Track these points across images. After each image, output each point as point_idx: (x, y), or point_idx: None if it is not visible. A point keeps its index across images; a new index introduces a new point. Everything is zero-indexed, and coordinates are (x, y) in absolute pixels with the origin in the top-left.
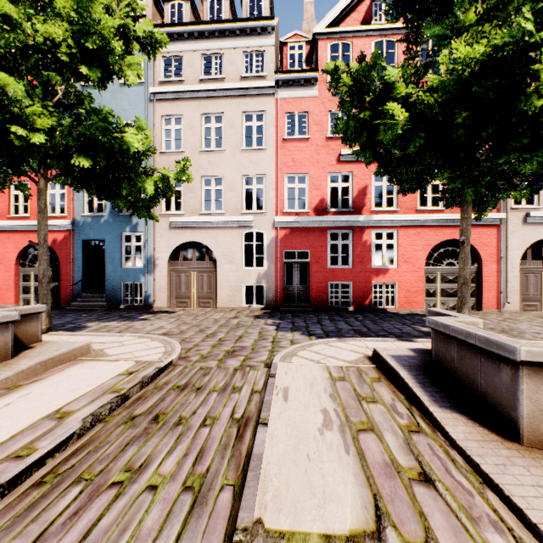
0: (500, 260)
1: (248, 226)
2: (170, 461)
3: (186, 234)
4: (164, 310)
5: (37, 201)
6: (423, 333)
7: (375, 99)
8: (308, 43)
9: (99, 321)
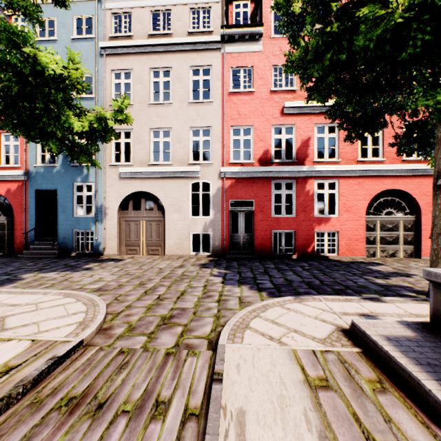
0: None
1: (195, 177)
2: None
3: (135, 184)
4: (112, 258)
5: None
6: (382, 286)
7: (343, 10)
8: (252, 2)
9: (39, 272)
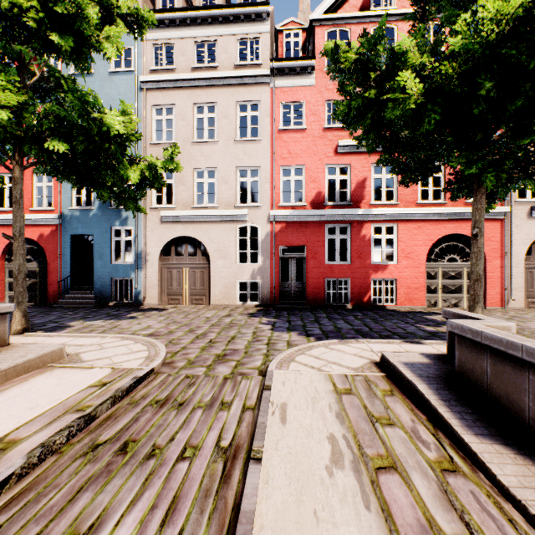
0: (504, 255)
1: (242, 220)
2: (131, 518)
3: (177, 228)
4: (154, 308)
5: (12, 191)
6: (429, 333)
7: (381, 76)
8: (304, 31)
9: (84, 320)
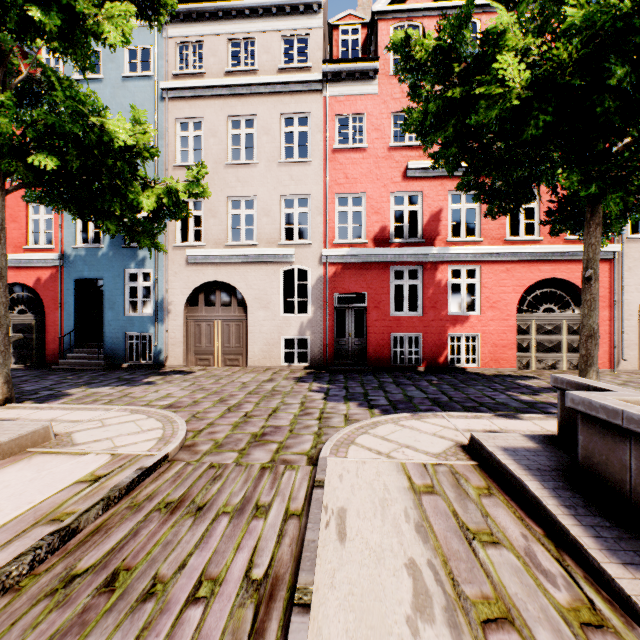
0: (613, 304)
1: (287, 262)
2: None
3: (207, 272)
4: (178, 370)
5: None
6: (526, 403)
7: (468, 70)
8: (365, 26)
9: (87, 387)
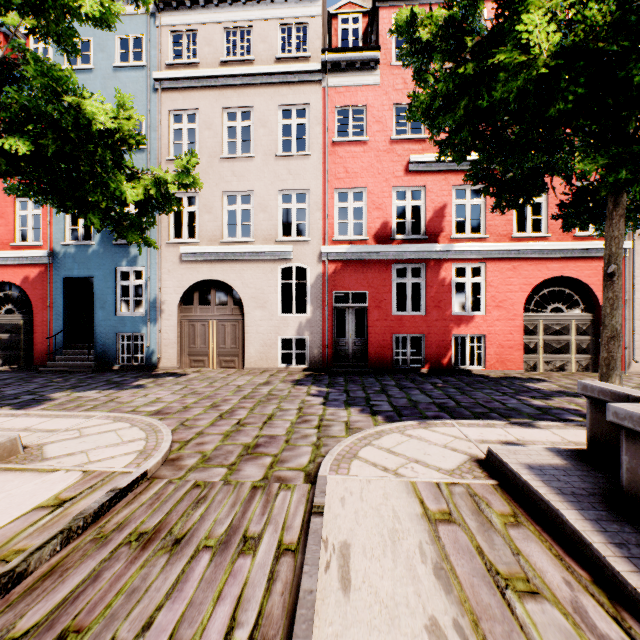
0: (624, 304)
1: (285, 259)
2: None
3: (202, 269)
4: (171, 373)
5: None
6: (539, 409)
7: (481, 45)
8: (366, 15)
9: (73, 390)
